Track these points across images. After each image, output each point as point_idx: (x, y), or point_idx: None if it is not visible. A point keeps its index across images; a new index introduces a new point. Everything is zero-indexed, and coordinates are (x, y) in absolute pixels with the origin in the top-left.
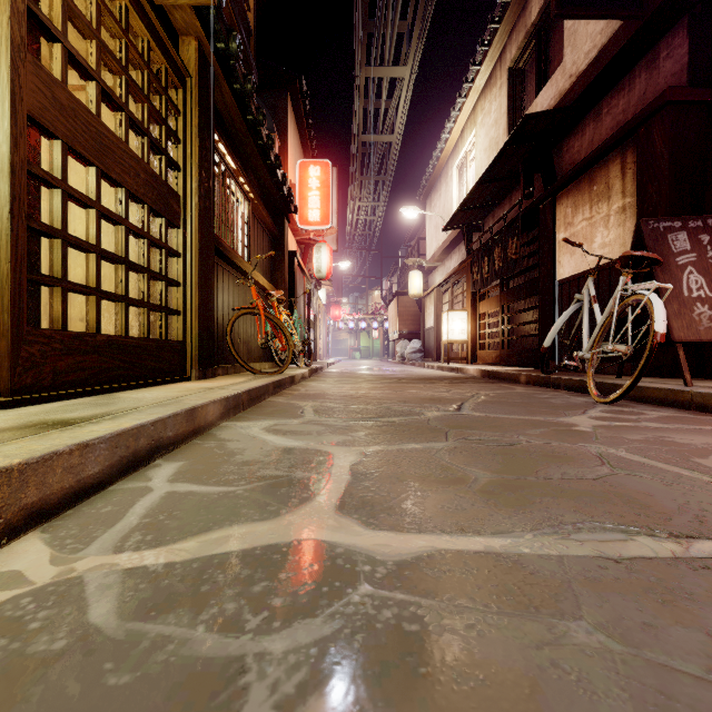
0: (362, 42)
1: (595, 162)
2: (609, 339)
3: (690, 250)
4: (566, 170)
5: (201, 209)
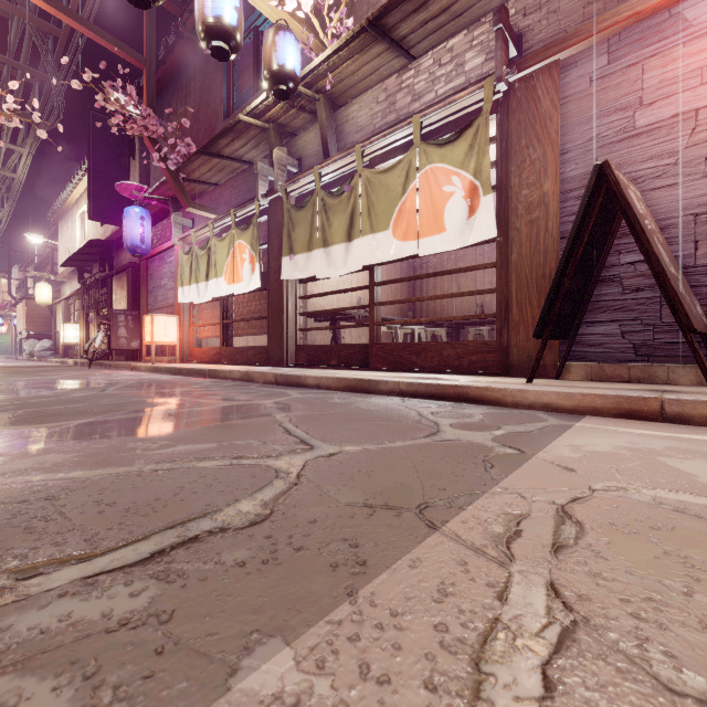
0: None
1: (121, 272)
2: None
3: (124, 321)
4: (120, 265)
5: None
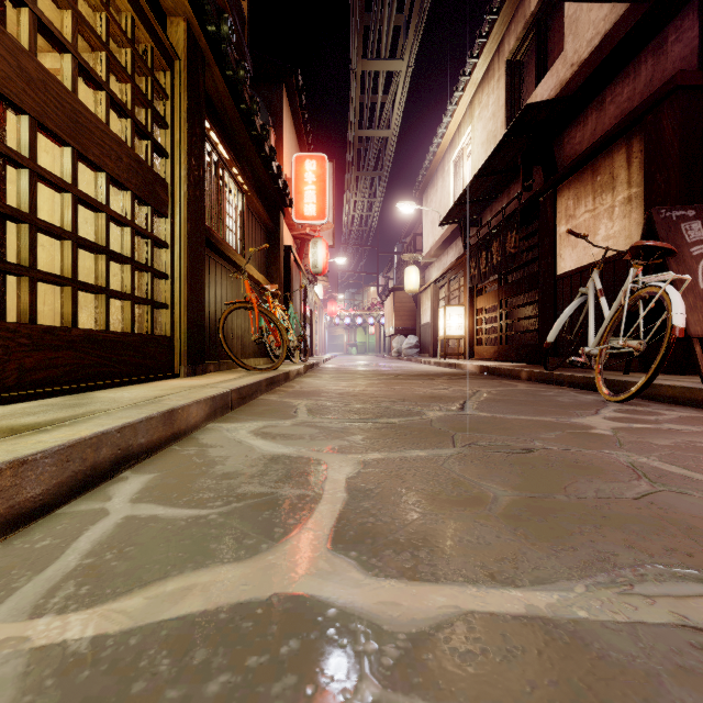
0: (358, 35)
1: (599, 152)
2: (613, 335)
3: None
4: (567, 162)
5: (191, 198)
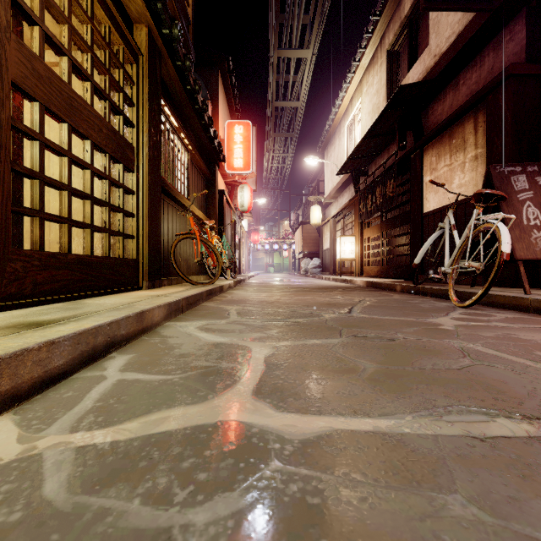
0: (275, 31)
1: (454, 122)
2: (464, 258)
3: (528, 189)
4: (431, 128)
5: (151, 157)
